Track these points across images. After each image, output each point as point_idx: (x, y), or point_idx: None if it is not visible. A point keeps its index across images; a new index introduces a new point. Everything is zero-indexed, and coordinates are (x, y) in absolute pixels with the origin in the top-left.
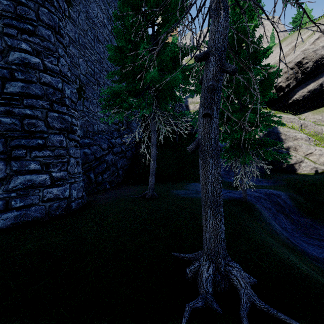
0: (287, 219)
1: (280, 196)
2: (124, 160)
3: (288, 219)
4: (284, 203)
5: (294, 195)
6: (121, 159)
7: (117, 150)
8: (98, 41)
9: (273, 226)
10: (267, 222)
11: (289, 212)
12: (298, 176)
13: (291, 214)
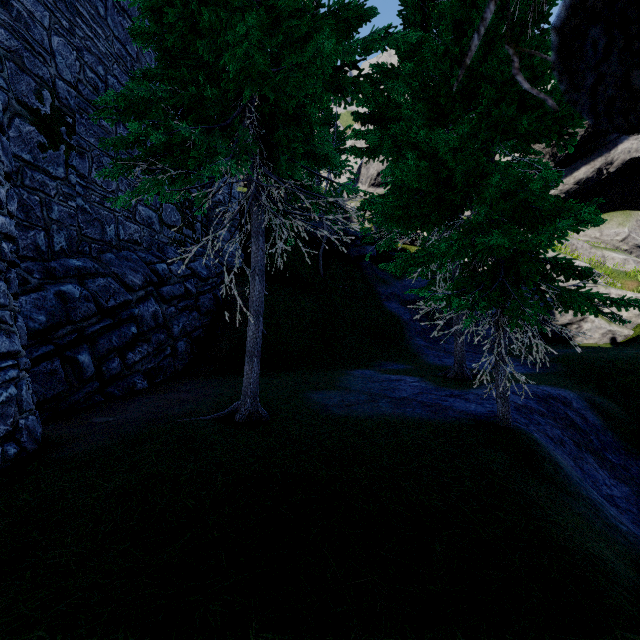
0: (602, 467)
1: (568, 403)
2: (193, 316)
3: (604, 466)
4: (584, 421)
5: (597, 398)
6: (183, 312)
7: (172, 290)
8: (121, 11)
9: (602, 508)
10: (585, 496)
11: (600, 446)
12: (587, 351)
13: (607, 452)
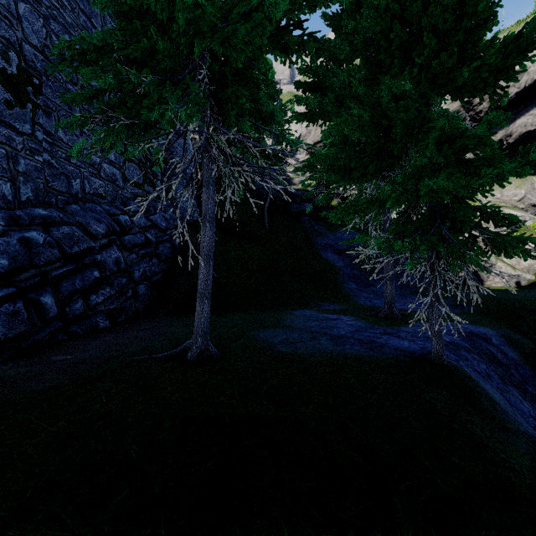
0: (525, 398)
1: (489, 339)
2: (153, 263)
3: (527, 397)
4: (504, 355)
5: (513, 334)
6: (144, 259)
7: (133, 239)
8: None
9: None
10: (523, 432)
11: (521, 379)
12: (498, 293)
13: (527, 384)
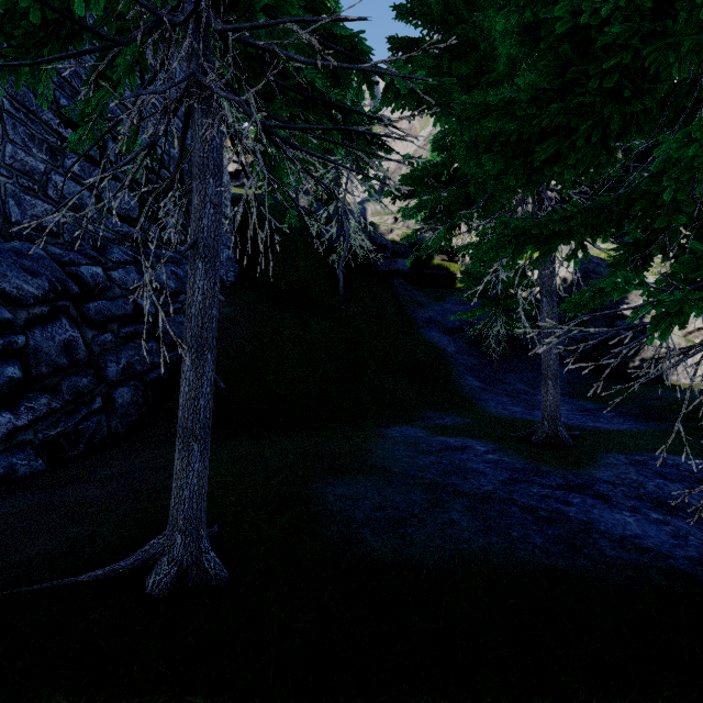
0: None
1: None
2: (149, 348)
3: None
4: None
5: None
6: (130, 342)
7: (108, 307)
8: None
9: None
10: None
11: None
12: None
13: None
